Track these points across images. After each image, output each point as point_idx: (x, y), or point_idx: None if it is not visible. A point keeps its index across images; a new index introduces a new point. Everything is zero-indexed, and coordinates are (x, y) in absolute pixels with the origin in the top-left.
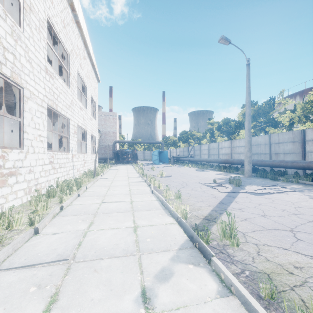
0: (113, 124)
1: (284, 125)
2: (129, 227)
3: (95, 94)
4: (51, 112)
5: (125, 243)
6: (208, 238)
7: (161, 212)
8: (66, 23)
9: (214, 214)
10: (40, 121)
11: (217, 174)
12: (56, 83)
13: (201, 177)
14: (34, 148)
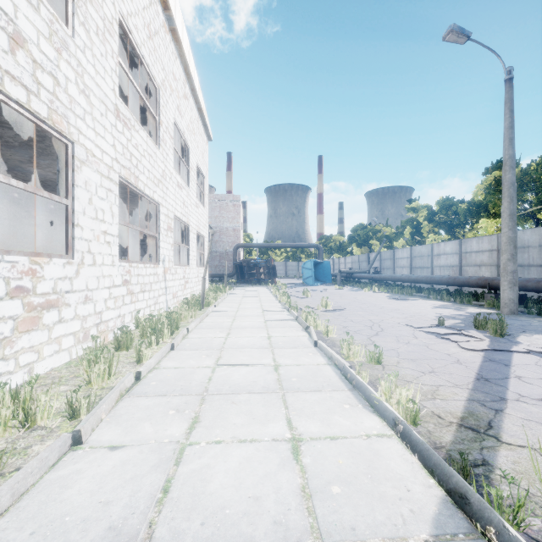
0: (234, 216)
1: None
2: (280, 440)
3: (204, 161)
4: (129, 193)
5: (278, 498)
6: (517, 512)
7: (347, 399)
8: (154, 30)
9: (483, 414)
10: (105, 205)
11: (437, 307)
12: (135, 138)
13: (405, 312)
14: (94, 256)
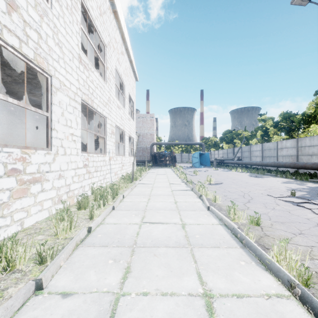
0: (151, 126)
1: None
2: (194, 295)
3: (133, 93)
4: (89, 112)
5: None
6: None
7: (241, 256)
8: (103, 11)
9: None
10: (72, 117)
11: (285, 183)
12: (91, 76)
13: (264, 186)
14: (65, 149)
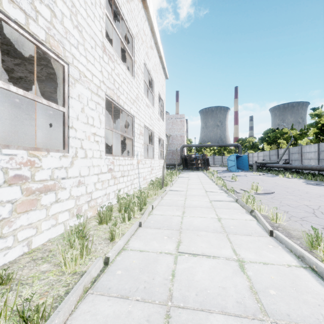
0: (181, 127)
1: None
2: None
3: (163, 92)
4: (116, 111)
5: None
6: None
7: None
8: None
9: None
10: (95, 114)
11: None
12: (117, 69)
13: None
14: (86, 151)
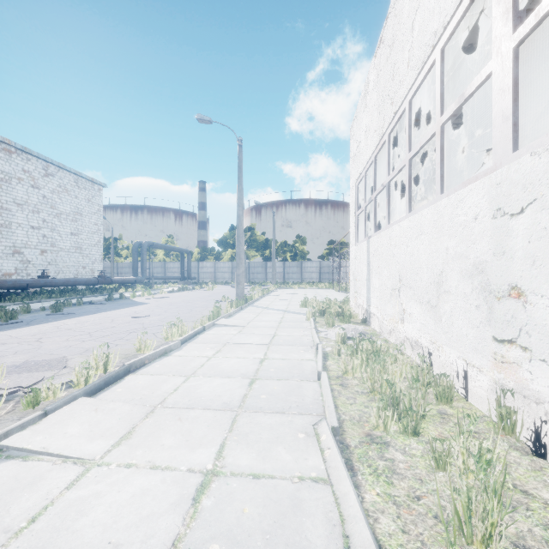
0: None
1: (123, 257)
2: None
3: None
4: None
5: None
6: None
7: None
8: None
9: None
10: None
11: None
12: None
13: None
14: None
